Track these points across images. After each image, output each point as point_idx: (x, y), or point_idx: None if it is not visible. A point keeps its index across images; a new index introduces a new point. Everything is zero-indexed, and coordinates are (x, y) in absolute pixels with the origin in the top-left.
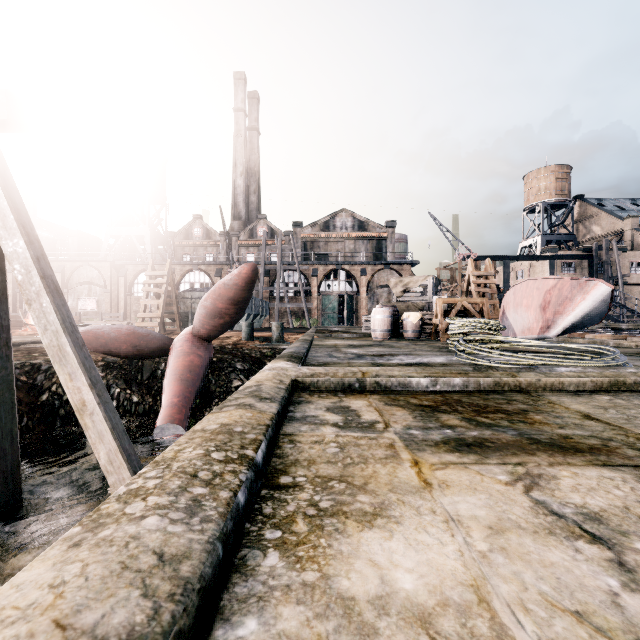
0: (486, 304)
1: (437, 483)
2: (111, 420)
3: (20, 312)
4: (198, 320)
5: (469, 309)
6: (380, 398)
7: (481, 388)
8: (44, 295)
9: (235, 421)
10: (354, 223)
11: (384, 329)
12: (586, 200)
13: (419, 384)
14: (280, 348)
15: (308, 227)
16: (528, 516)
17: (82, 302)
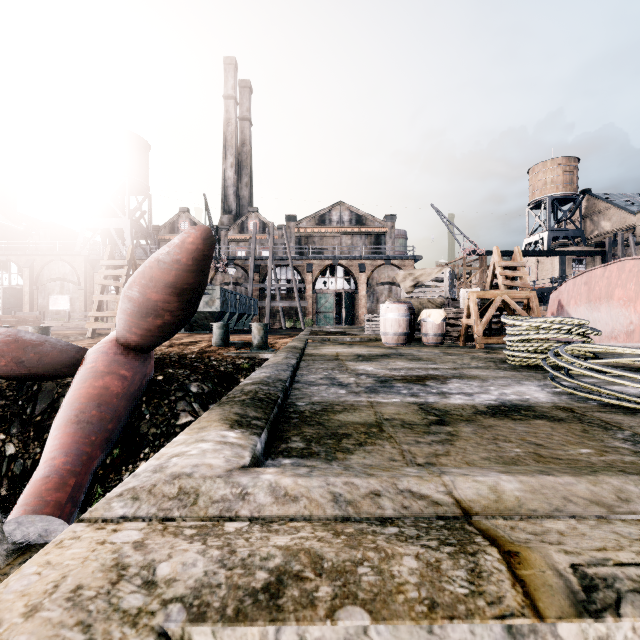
0: (534, 299)
1: None
2: None
3: None
4: (121, 320)
5: (512, 305)
6: None
7: None
8: None
9: None
10: (351, 217)
11: (399, 332)
12: (594, 194)
13: None
14: (262, 357)
15: (302, 221)
16: None
17: (53, 300)
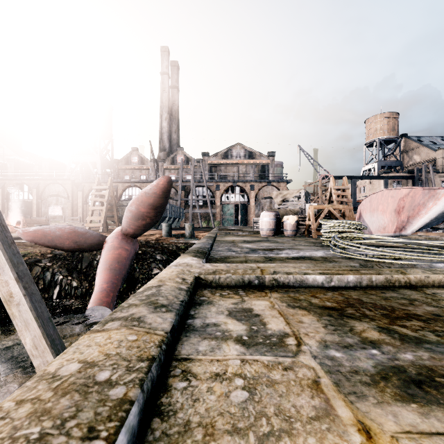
0: (347, 209)
1: None
2: (36, 309)
3: (4, 216)
4: (125, 221)
5: (334, 213)
6: (281, 297)
7: (373, 284)
8: None
9: (106, 355)
10: (245, 153)
11: (269, 228)
12: (409, 137)
13: (315, 281)
14: (191, 243)
15: (213, 156)
16: None
17: (52, 209)
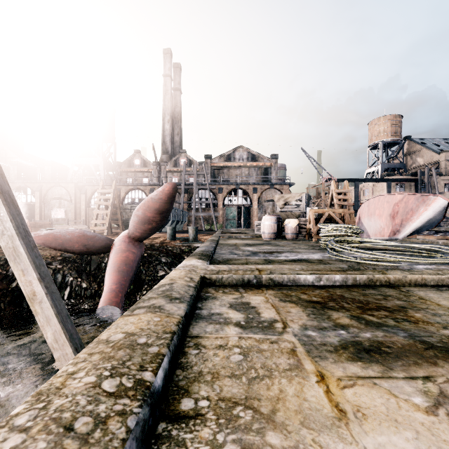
0: (346, 213)
1: (351, 410)
2: (56, 307)
3: None
4: (132, 225)
5: (334, 217)
6: (275, 293)
7: (357, 283)
8: (1, 206)
9: (141, 329)
10: (248, 156)
11: (271, 232)
12: (413, 140)
13: (306, 280)
14: (195, 246)
15: (216, 159)
16: None
17: (54, 212)
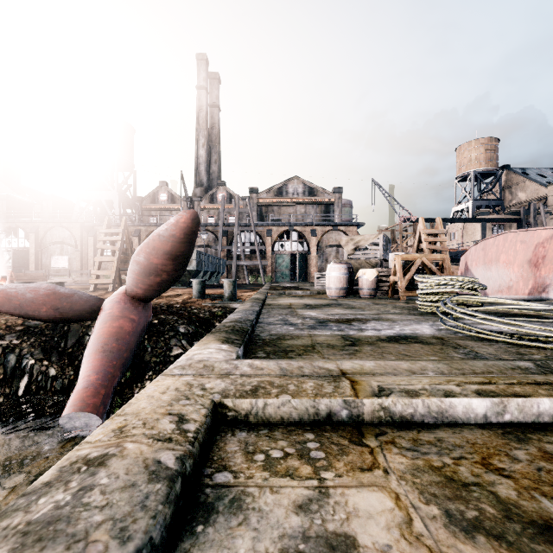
0: (447, 261)
1: None
2: None
3: None
4: (131, 278)
5: (429, 266)
6: (413, 472)
7: None
8: None
9: None
10: (305, 189)
11: (340, 287)
12: (512, 169)
13: (469, 411)
14: (231, 307)
15: (263, 193)
16: None
17: (55, 260)
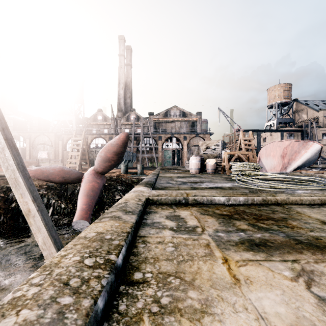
0: (250, 155)
1: (243, 279)
2: (45, 220)
3: None
4: (97, 163)
5: (241, 157)
6: (197, 209)
7: (255, 203)
8: (6, 149)
9: (107, 230)
10: (180, 113)
11: (196, 168)
12: (299, 101)
13: (219, 200)
14: (141, 178)
15: (156, 115)
16: (318, 314)
17: (40, 154)
